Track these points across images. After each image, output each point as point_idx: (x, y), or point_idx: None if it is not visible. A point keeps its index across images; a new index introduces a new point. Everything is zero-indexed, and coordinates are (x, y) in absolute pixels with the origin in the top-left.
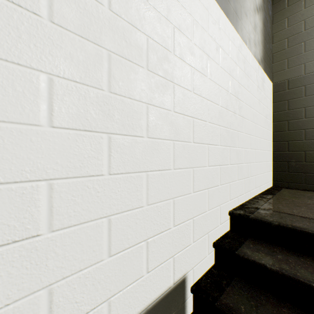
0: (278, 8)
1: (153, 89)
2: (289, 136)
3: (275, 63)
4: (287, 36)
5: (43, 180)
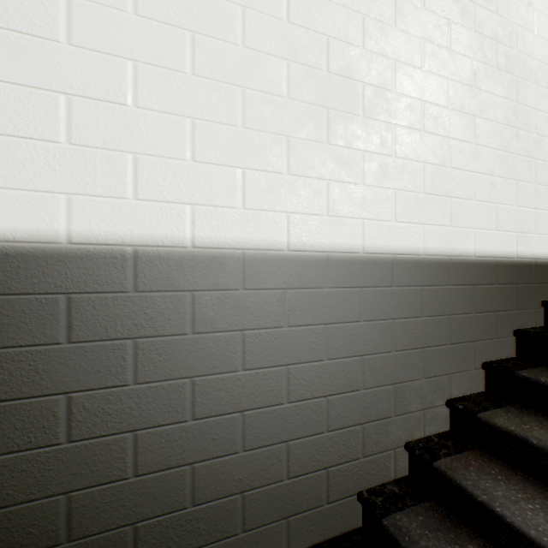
0: None
1: (538, 98)
2: None
3: None
4: None
5: (494, 149)
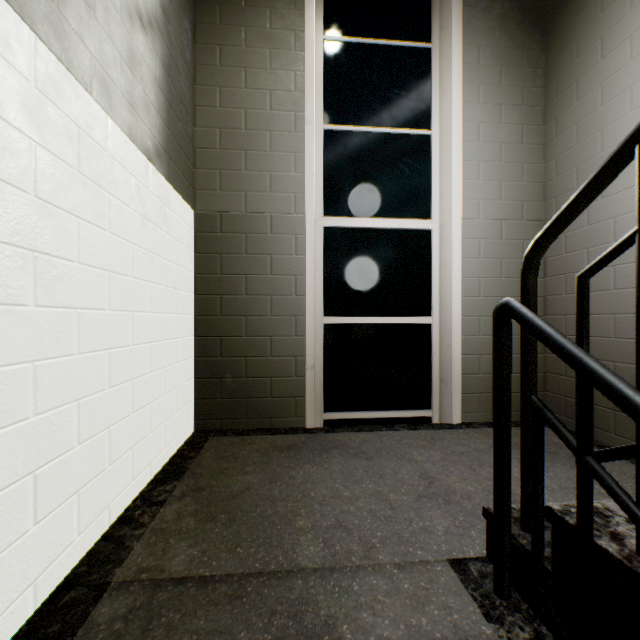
0: (205, 57)
1: None
2: (224, 326)
3: (200, 170)
4: (221, 124)
5: None
